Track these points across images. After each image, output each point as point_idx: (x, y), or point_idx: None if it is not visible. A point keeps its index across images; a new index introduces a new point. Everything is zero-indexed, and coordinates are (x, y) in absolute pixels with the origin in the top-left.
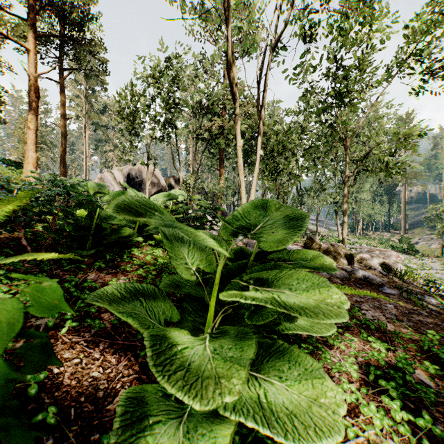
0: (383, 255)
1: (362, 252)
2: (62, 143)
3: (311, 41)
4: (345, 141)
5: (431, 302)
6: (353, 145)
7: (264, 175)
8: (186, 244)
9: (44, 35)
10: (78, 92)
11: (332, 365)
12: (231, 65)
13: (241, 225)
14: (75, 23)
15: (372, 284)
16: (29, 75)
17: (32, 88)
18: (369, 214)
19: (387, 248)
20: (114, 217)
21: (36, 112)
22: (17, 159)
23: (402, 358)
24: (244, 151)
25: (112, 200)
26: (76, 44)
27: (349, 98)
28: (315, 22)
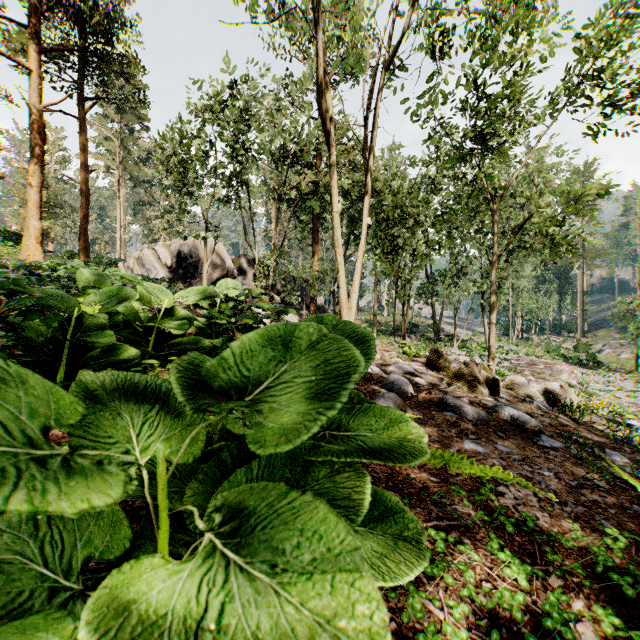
0: (551, 371)
1: (520, 365)
2: (83, 206)
3: (443, 57)
4: (494, 204)
5: (615, 462)
6: (507, 209)
7: (376, 254)
8: (144, 405)
9: (52, 49)
10: (108, 133)
11: (419, 633)
12: (323, 92)
13: (226, 378)
14: (99, 32)
15: (524, 429)
16: (30, 107)
17: (36, 126)
18: (531, 309)
19: (557, 359)
20: (107, 328)
21: (41, 162)
22: (18, 230)
23: (555, 604)
24: (349, 218)
25: (98, 301)
26: (103, 63)
27: (500, 141)
28: (448, 28)
